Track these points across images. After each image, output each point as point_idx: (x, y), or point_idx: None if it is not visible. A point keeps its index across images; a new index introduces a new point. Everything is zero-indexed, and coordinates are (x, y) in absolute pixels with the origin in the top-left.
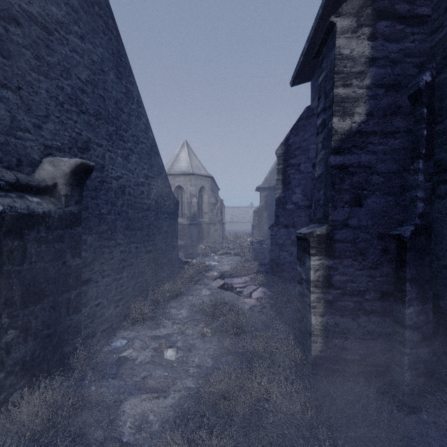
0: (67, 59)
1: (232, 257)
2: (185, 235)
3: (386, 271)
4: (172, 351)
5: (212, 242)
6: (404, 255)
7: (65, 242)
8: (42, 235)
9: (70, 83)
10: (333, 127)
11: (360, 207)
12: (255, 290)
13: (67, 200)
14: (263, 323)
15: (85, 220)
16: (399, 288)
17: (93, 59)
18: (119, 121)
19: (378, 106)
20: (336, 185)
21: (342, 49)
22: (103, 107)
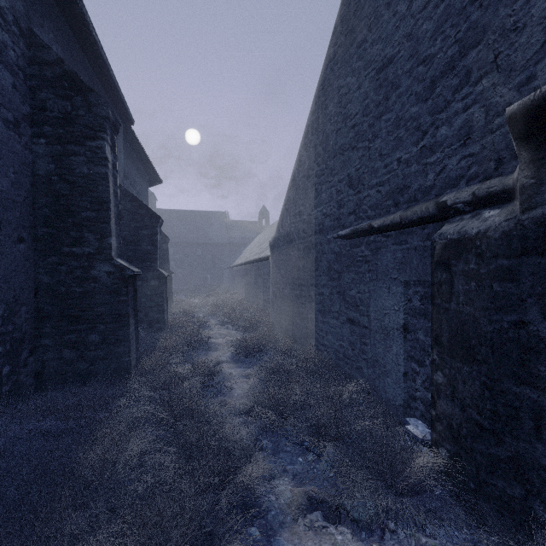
0: None
1: None
2: None
3: None
4: None
5: None
6: None
7: (523, 282)
8: (472, 266)
9: None
10: None
11: None
12: None
13: (527, 197)
14: None
15: None
16: None
17: None
18: None
19: None
20: None
21: None
22: None
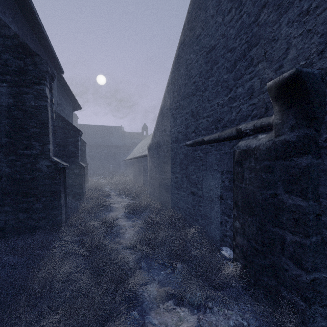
0: None
1: None
2: None
3: None
4: None
5: None
6: None
7: (276, 173)
8: (252, 164)
9: None
10: None
11: None
12: None
13: (277, 129)
14: None
15: None
16: None
17: None
18: None
19: None
20: None
21: None
22: None
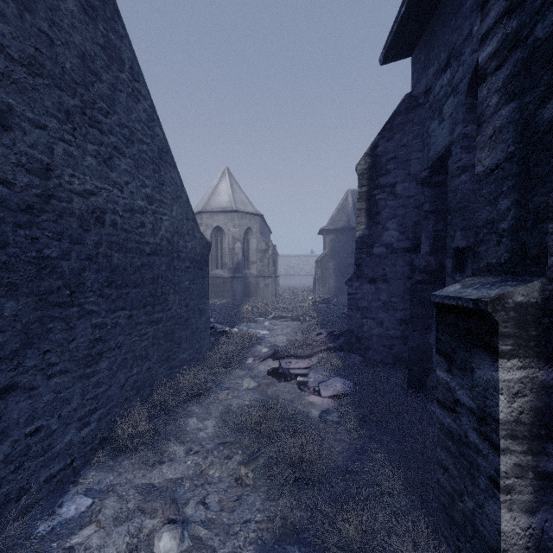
0: None
1: (289, 322)
2: (226, 292)
3: None
4: (171, 540)
5: (262, 300)
6: None
7: None
8: None
9: None
10: None
11: None
12: (328, 381)
13: None
14: (346, 450)
15: None
16: None
17: None
18: (89, 92)
19: None
20: None
21: None
22: (49, 55)
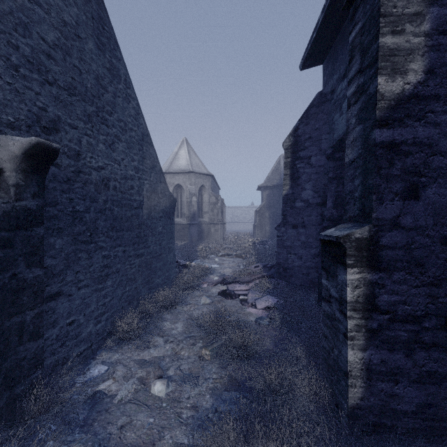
0: (24, 11)
1: (234, 259)
2: (184, 236)
3: None
4: (161, 385)
5: (213, 242)
6: None
7: (15, 247)
8: None
9: (30, 43)
10: (378, 90)
11: (417, 200)
12: (261, 298)
13: (18, 191)
14: (272, 341)
15: (53, 219)
16: None
17: (65, 19)
18: (100, 100)
19: (442, 60)
20: (383, 170)
21: None
22: (79, 80)
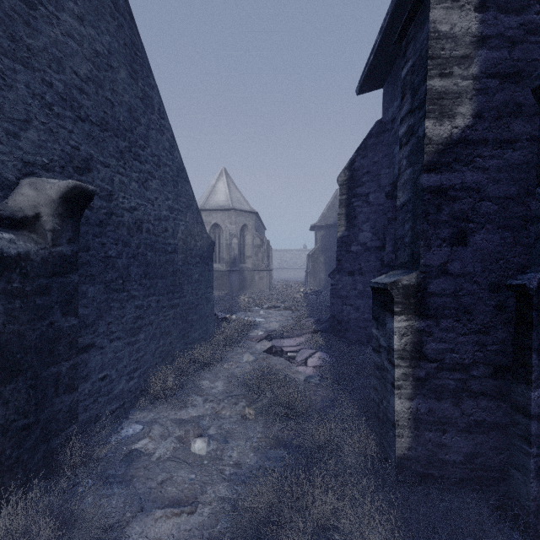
0: (58, 45)
1: (282, 311)
2: (223, 284)
3: (501, 336)
4: (202, 443)
5: (257, 292)
6: (529, 315)
7: (52, 294)
8: (15, 285)
9: (63, 78)
10: (426, 134)
11: (465, 247)
12: (312, 355)
13: (55, 236)
14: (323, 401)
15: (85, 265)
16: (521, 360)
17: (97, 49)
18: (133, 134)
19: (490, 104)
20: (431, 215)
21: (439, 24)
22: (111, 114)
